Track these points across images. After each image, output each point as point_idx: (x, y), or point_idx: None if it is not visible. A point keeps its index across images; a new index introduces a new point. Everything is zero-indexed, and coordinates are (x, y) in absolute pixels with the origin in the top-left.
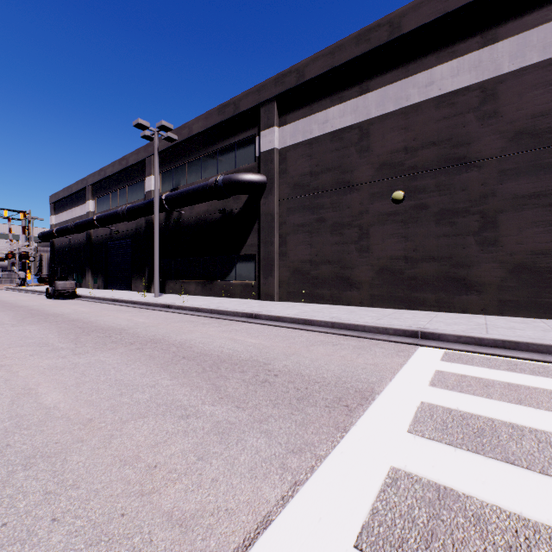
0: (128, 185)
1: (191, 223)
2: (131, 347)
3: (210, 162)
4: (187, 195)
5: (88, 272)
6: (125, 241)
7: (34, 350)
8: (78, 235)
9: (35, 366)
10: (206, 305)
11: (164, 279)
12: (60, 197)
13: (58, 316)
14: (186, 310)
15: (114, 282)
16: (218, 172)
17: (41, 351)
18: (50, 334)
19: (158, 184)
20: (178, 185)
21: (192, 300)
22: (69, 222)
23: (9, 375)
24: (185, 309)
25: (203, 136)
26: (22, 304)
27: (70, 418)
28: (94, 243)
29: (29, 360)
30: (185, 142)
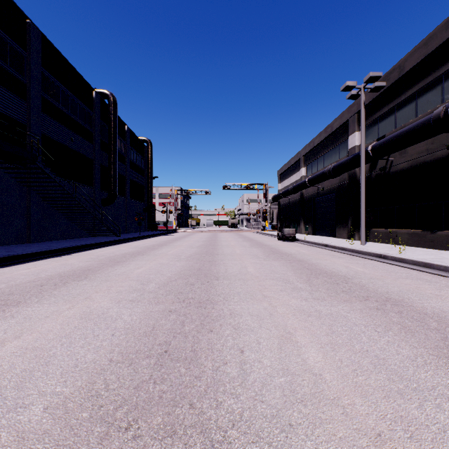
0: (331, 148)
1: (401, 169)
2: (367, 303)
3: (429, 93)
4: (399, 138)
5: (301, 222)
6: (329, 195)
7: (281, 285)
8: (294, 195)
9: (286, 303)
10: (437, 261)
11: (367, 227)
12: (283, 170)
13: (288, 256)
14: (408, 263)
15: (319, 229)
16: (444, 100)
17: (286, 288)
18: (288, 271)
19: (364, 136)
20: (384, 132)
21: (409, 252)
22: (288, 187)
23: (271, 308)
24: (405, 262)
25: (418, 68)
26: (266, 244)
27: (346, 412)
28: (305, 200)
29: (280, 295)
30: (392, 86)
